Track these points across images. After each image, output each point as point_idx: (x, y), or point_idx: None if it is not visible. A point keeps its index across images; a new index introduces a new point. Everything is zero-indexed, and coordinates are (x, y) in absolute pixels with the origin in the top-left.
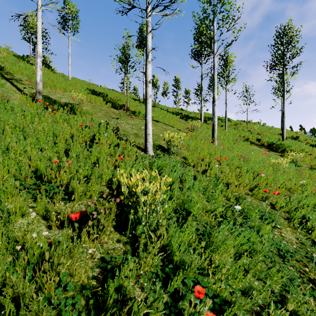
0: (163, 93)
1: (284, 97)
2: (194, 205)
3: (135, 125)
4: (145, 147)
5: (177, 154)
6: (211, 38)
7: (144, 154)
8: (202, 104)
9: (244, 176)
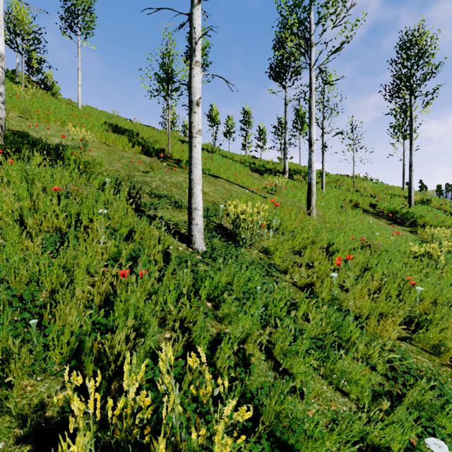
0: (226, 133)
1: (412, 139)
2: (313, 441)
3: (177, 185)
4: (188, 235)
5: (251, 244)
6: (306, 39)
7: (187, 249)
8: (286, 150)
9: (383, 291)
